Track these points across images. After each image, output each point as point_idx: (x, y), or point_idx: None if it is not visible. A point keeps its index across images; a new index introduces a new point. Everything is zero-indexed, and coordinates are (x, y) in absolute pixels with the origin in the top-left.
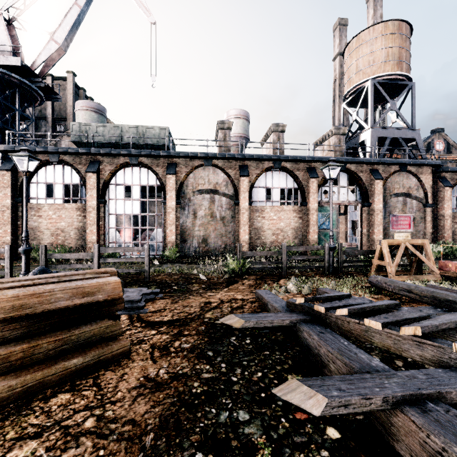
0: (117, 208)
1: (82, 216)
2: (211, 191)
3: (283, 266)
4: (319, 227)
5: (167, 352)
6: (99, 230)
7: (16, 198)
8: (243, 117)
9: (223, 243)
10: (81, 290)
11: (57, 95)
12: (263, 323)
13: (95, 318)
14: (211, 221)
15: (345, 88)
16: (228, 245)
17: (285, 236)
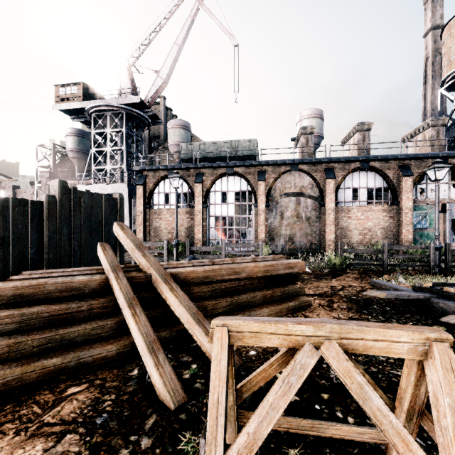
0: (216, 211)
1: (190, 218)
2: (297, 193)
3: (383, 263)
4: (413, 227)
5: (333, 308)
6: (203, 229)
7: (146, 205)
8: (317, 116)
9: (309, 241)
10: (288, 265)
11: (159, 120)
12: (402, 296)
13: (289, 283)
14: (297, 221)
15: (444, 72)
16: (313, 244)
17: (374, 236)
